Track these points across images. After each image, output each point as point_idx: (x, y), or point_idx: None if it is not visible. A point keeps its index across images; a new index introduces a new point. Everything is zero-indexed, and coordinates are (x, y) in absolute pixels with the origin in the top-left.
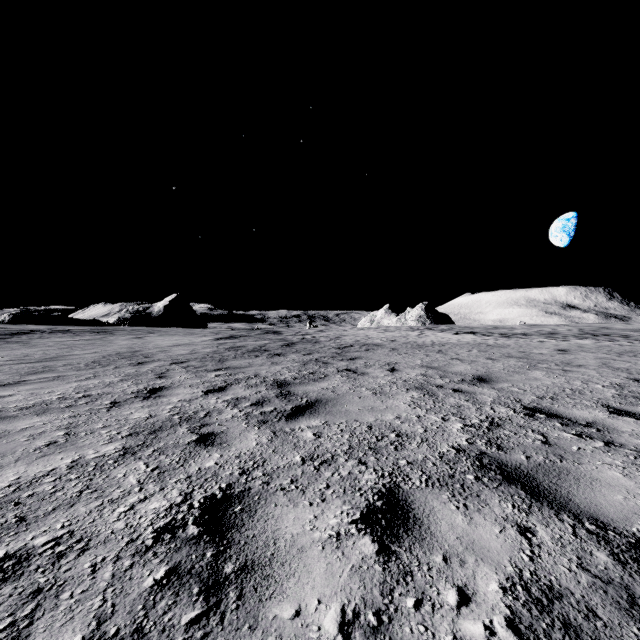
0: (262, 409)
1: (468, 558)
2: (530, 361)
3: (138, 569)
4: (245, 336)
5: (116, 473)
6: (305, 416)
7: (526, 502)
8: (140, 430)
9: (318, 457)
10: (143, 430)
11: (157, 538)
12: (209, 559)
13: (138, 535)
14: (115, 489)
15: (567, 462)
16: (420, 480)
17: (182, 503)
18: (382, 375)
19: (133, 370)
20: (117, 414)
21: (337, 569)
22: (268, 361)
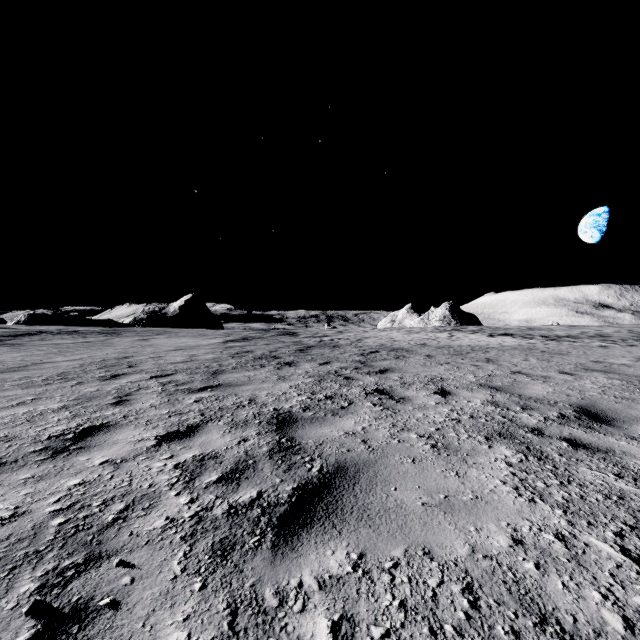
0: (234, 496)
1: None
2: (626, 378)
3: None
4: (258, 338)
5: None
6: (315, 527)
7: None
8: None
9: None
10: None
11: None
12: None
13: None
14: None
15: None
16: None
17: None
18: (432, 403)
19: (94, 388)
20: None
21: None
22: (274, 374)
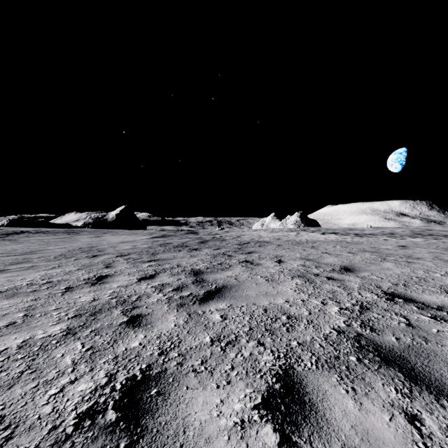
0: (181, 294)
1: None
2: (380, 254)
3: None
4: (172, 235)
5: (56, 353)
6: (214, 300)
7: (406, 386)
8: (84, 312)
9: (224, 338)
10: (86, 312)
11: (78, 425)
12: None
13: (61, 421)
14: (51, 369)
15: (431, 344)
16: (311, 361)
17: (106, 385)
18: (272, 265)
19: (88, 261)
20: (69, 298)
21: None
22: (188, 254)
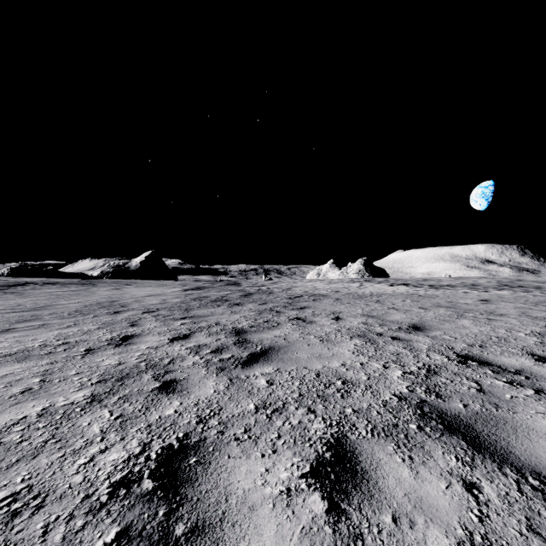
0: (221, 356)
1: (417, 518)
2: (458, 310)
3: (89, 530)
4: (209, 287)
5: (81, 421)
6: (259, 363)
7: (468, 454)
8: (109, 377)
9: (270, 405)
10: (112, 377)
11: (112, 494)
12: (161, 519)
13: (94, 490)
14: (78, 439)
15: (502, 411)
16: (366, 430)
17: (140, 454)
18: (328, 323)
19: (109, 319)
20: (90, 361)
21: (287, 531)
22: (228, 310)
